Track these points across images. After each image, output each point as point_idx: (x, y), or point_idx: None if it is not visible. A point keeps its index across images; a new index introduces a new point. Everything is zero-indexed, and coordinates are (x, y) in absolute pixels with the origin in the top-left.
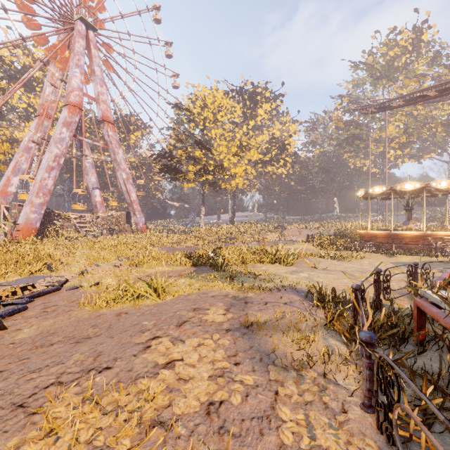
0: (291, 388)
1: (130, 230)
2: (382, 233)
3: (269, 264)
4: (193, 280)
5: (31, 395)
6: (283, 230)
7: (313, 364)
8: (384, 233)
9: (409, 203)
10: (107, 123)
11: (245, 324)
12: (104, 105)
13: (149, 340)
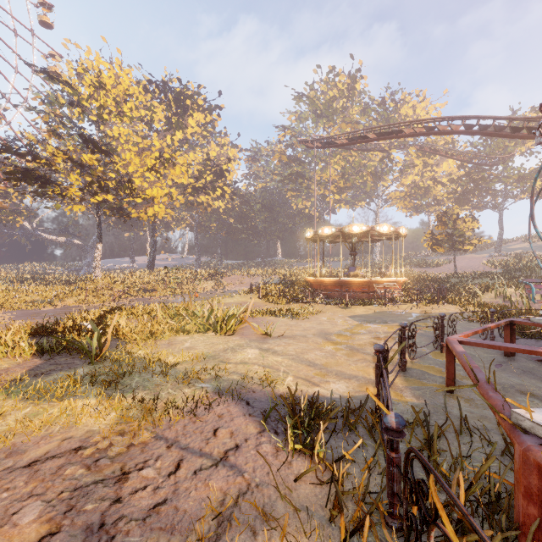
0: None
1: None
2: (332, 280)
3: (198, 333)
4: (10, 400)
5: None
6: (221, 278)
7: None
8: (333, 280)
9: (354, 247)
10: None
11: None
12: None
13: None
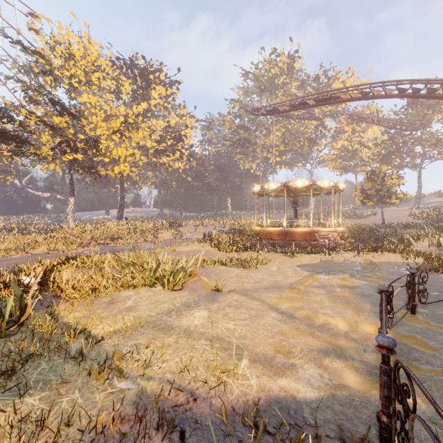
0: None
1: None
2: (277, 229)
3: (145, 287)
4: None
5: None
6: (179, 228)
7: None
8: (278, 230)
9: (296, 201)
10: None
11: None
12: None
13: None
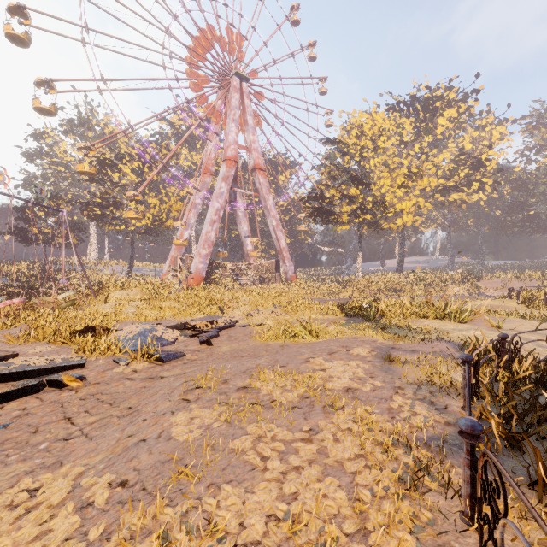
0: (408, 391)
1: (279, 280)
2: None
3: (436, 319)
4: (343, 327)
5: (247, 369)
6: (477, 282)
7: (433, 384)
8: None
9: None
10: (259, 170)
11: (387, 360)
12: (255, 153)
13: (308, 358)
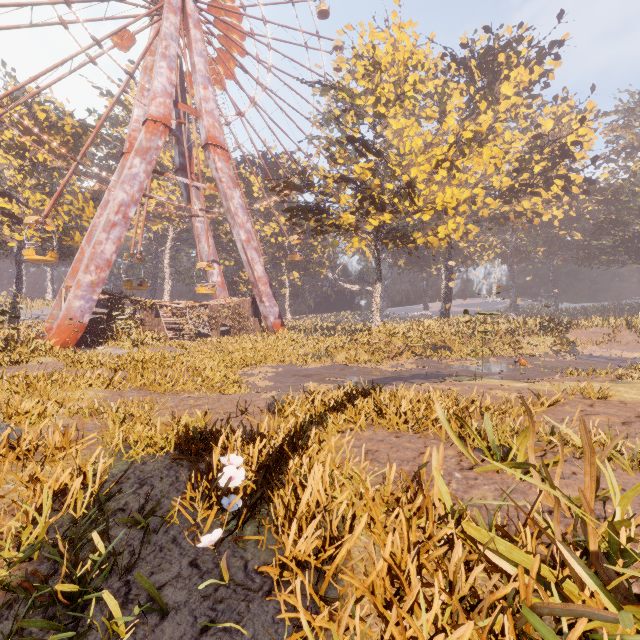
0: None
1: (258, 329)
2: None
3: None
4: None
5: None
6: (565, 332)
7: None
8: None
9: None
10: (214, 148)
11: None
12: (209, 119)
13: None
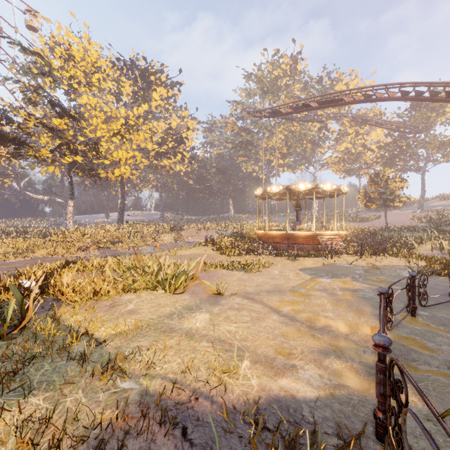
0: None
1: None
2: (279, 233)
3: (147, 291)
4: None
5: None
6: (181, 231)
7: None
8: (281, 234)
9: (299, 204)
10: None
11: None
12: None
13: None
